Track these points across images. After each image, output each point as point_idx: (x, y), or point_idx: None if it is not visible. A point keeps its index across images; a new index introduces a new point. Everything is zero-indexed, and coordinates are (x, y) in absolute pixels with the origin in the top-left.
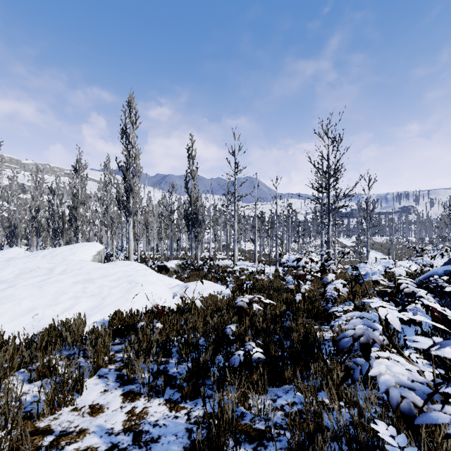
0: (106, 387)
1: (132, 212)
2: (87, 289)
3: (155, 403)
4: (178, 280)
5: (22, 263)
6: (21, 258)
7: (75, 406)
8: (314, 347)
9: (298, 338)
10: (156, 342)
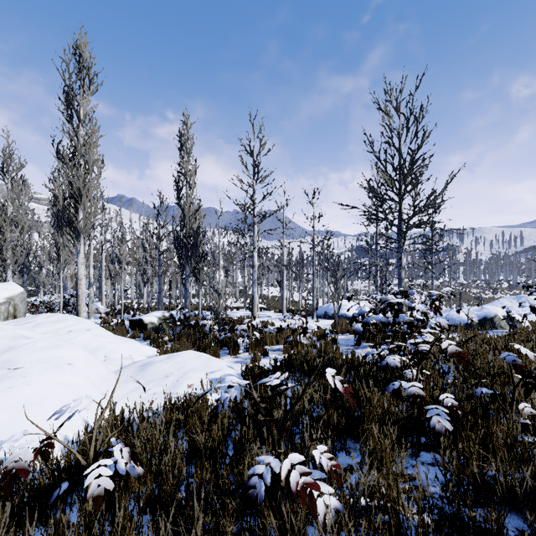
0: None
1: (81, 231)
2: None
3: None
4: (151, 348)
5: None
6: None
7: None
8: None
9: None
10: None
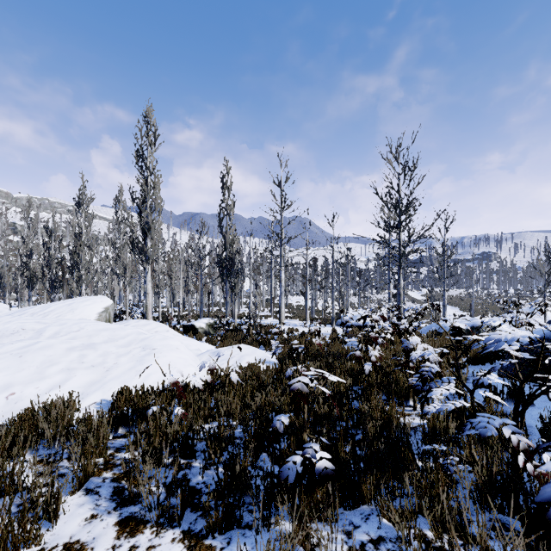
0: (94, 511)
1: (150, 257)
2: (85, 358)
3: (166, 538)
4: (209, 344)
5: (1, 324)
6: (2, 316)
7: (42, 546)
8: (401, 443)
9: (375, 429)
10: (175, 434)
